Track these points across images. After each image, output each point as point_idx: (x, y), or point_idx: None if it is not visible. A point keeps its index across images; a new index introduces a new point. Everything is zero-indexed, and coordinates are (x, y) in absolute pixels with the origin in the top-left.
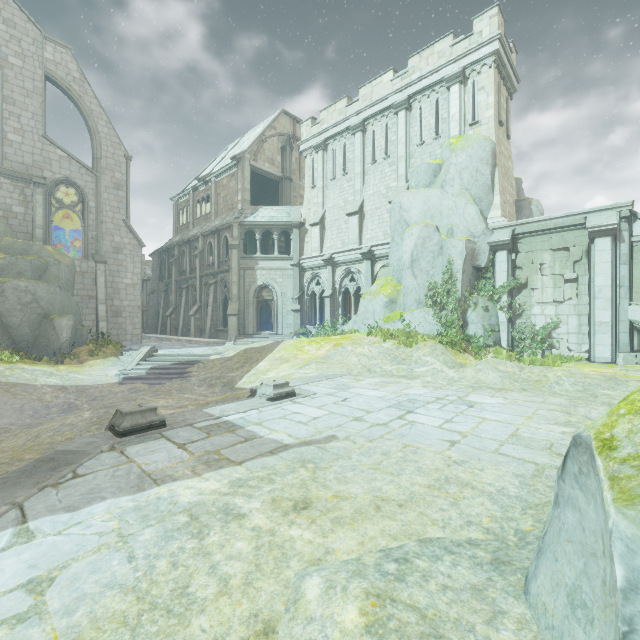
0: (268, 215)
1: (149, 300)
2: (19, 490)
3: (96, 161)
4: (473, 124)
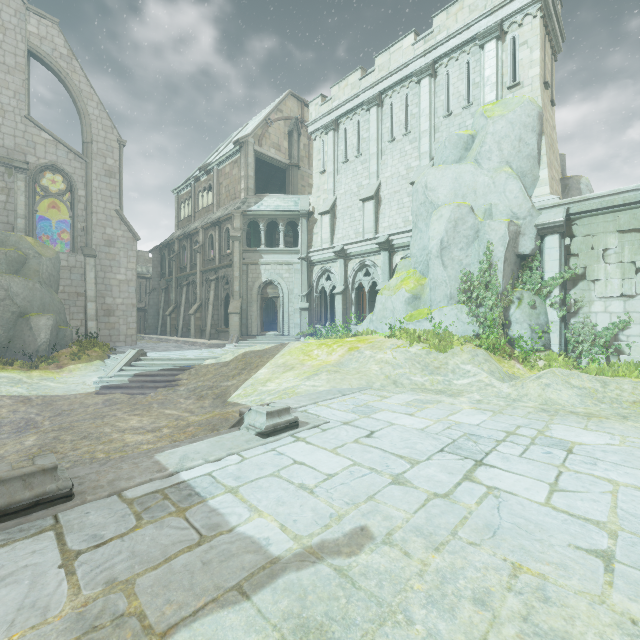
0: (273, 204)
1: (149, 298)
2: None
3: (86, 146)
4: (513, 86)
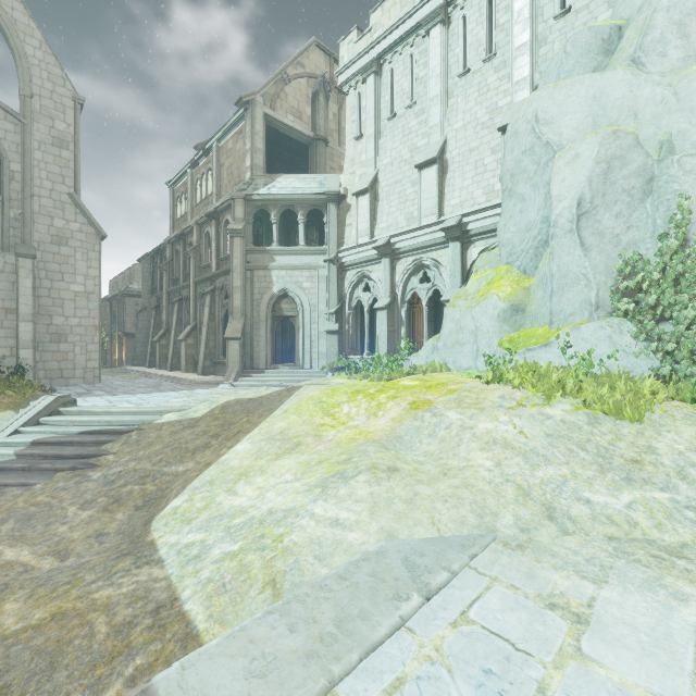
0: (290, 186)
1: (138, 320)
2: None
3: (22, 100)
4: None
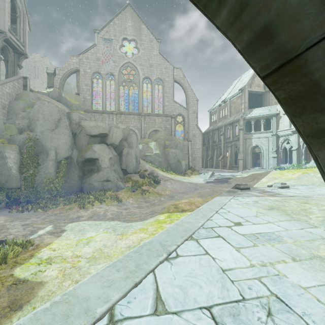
0: (258, 112)
1: None
2: (232, 193)
3: (187, 105)
4: None
